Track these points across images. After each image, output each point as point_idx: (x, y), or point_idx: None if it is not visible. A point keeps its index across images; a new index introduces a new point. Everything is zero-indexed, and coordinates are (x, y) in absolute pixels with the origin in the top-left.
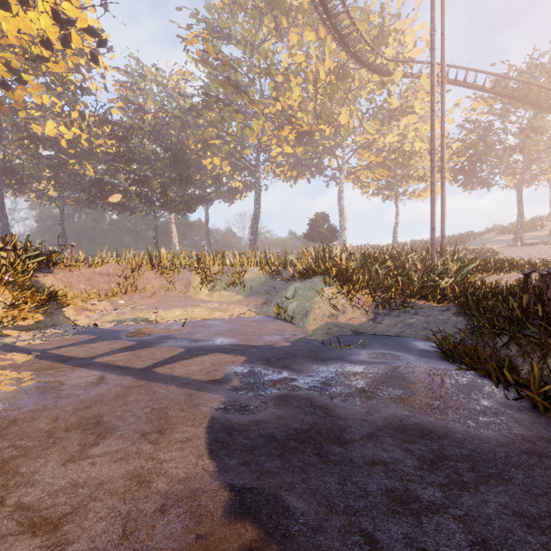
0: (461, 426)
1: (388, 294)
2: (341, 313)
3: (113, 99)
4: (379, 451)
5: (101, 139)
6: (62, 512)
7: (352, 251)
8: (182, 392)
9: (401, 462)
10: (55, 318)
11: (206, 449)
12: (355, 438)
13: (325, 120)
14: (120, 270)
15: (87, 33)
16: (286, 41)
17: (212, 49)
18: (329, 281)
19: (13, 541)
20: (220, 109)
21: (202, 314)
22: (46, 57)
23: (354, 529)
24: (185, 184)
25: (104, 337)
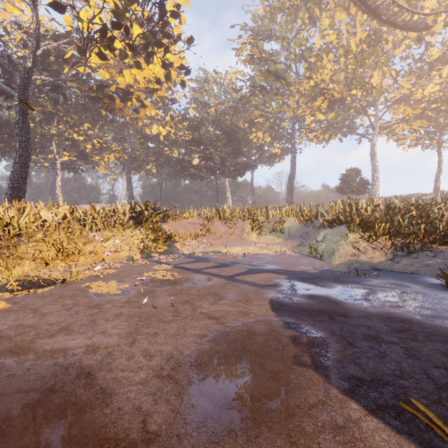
0: (433, 321)
1: (407, 240)
2: (362, 254)
3: (189, 102)
4: (367, 322)
5: (182, 131)
6: (218, 316)
7: (378, 203)
8: (252, 288)
9: (379, 327)
10: (172, 249)
11: (270, 309)
12: (353, 316)
13: (356, 85)
14: (200, 221)
15: (179, 68)
16: (318, 25)
17: (257, 51)
18: (353, 229)
19: (205, 319)
20: (263, 95)
21: (255, 251)
22: (157, 88)
23: (343, 340)
24: (237, 156)
25: (200, 260)
